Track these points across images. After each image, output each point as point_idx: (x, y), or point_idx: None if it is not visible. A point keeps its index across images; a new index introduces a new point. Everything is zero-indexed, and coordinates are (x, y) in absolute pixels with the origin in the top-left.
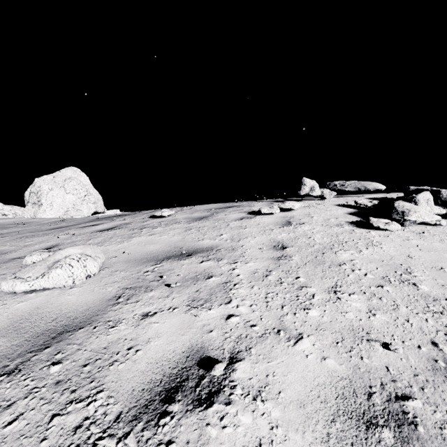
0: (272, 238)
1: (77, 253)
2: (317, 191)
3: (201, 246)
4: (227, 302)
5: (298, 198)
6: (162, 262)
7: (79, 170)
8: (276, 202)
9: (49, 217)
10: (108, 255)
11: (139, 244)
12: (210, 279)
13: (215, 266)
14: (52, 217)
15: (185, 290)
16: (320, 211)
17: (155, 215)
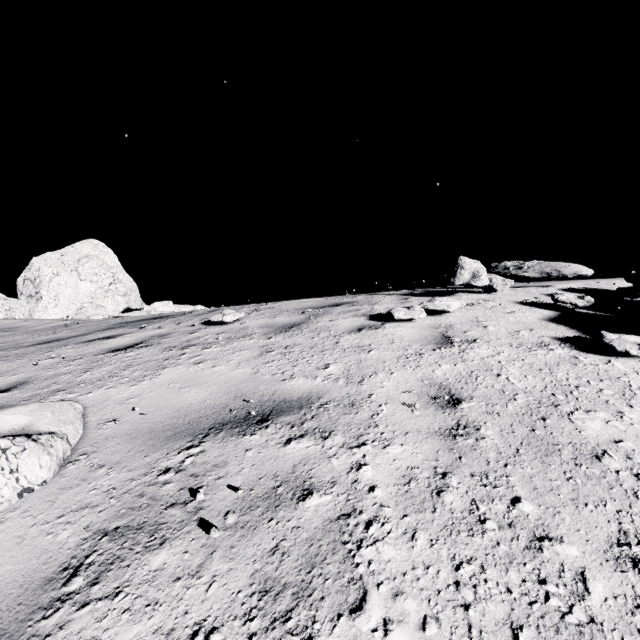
0: (424, 375)
1: (18, 425)
2: (484, 278)
3: (288, 394)
4: (355, 606)
5: (445, 289)
6: (204, 439)
7: (102, 245)
8: (412, 297)
9: (53, 318)
10: (102, 416)
11: (169, 386)
12: (307, 502)
13: (317, 455)
14: (58, 318)
15: (245, 543)
16: (496, 316)
17: (211, 320)
